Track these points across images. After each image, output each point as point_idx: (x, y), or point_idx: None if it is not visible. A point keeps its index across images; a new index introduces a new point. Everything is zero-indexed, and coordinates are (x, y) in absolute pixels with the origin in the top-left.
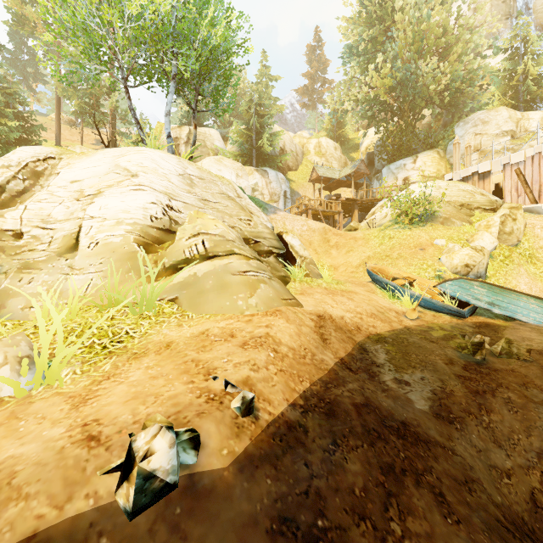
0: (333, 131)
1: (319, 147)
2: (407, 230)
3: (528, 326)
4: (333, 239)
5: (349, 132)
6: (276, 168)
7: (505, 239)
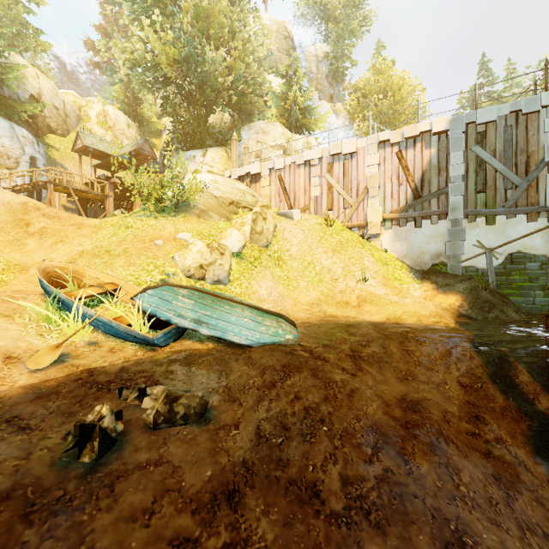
0: (127, 105)
1: (104, 116)
2: (152, 219)
3: (242, 347)
4: (39, 223)
5: (148, 112)
6: (22, 122)
7: (257, 239)
